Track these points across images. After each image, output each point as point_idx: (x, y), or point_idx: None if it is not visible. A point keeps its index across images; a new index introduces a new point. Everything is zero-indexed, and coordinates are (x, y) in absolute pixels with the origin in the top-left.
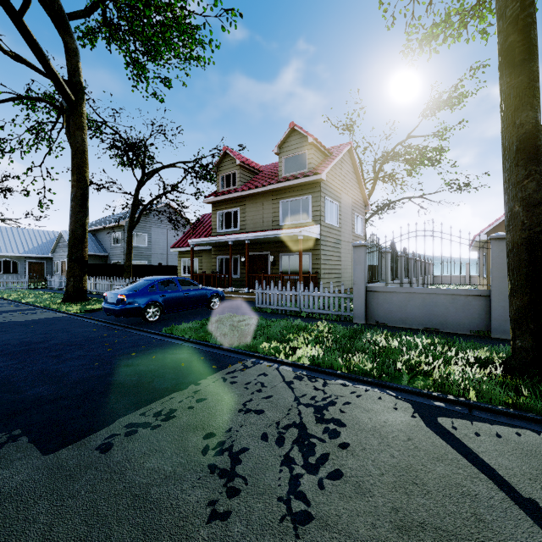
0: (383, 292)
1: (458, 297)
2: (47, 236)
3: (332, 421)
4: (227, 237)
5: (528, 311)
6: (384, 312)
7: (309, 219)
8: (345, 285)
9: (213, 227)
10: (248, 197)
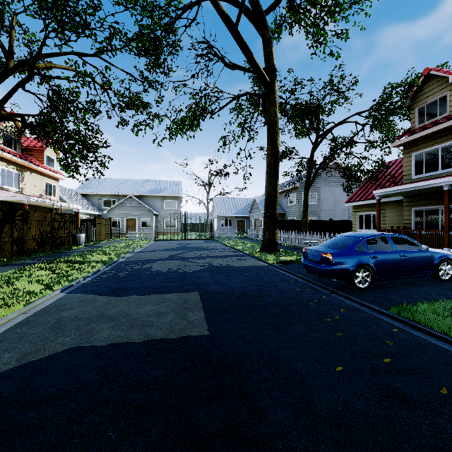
0: None
1: None
2: (246, 202)
3: None
4: (440, 180)
5: None
6: None
7: None
8: None
9: (405, 173)
10: None
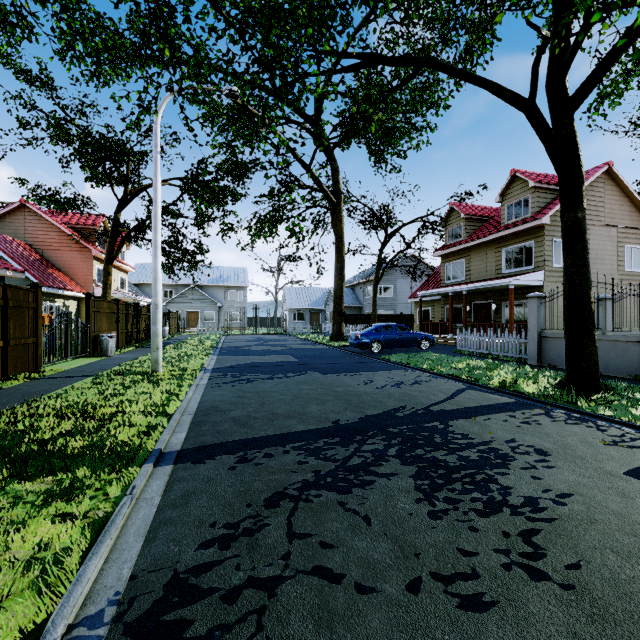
0: (554, 338)
1: (618, 343)
2: (322, 292)
3: (418, 383)
4: (447, 289)
5: (566, 344)
6: (555, 355)
7: (532, 266)
8: None
9: (442, 278)
10: (472, 248)
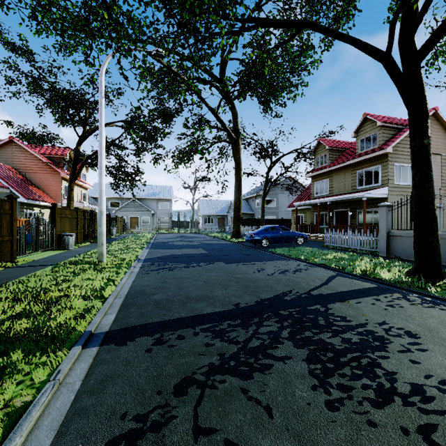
0: (399, 236)
1: None
2: (225, 203)
3: (298, 271)
4: (316, 200)
5: (414, 242)
6: (400, 249)
7: (379, 183)
8: None
9: (312, 193)
10: (334, 171)
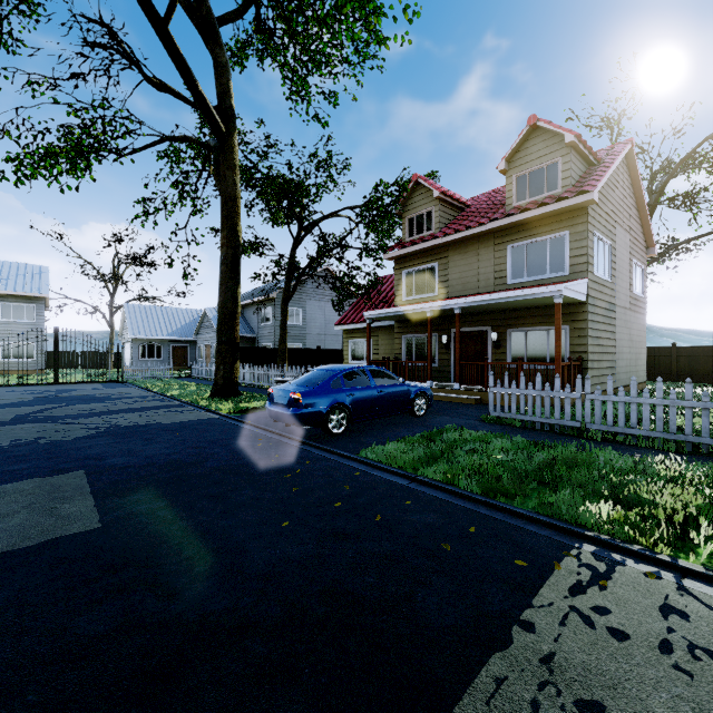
0: None
1: None
2: (191, 316)
3: None
4: (424, 306)
5: None
6: None
7: (564, 271)
8: (621, 381)
9: (397, 293)
10: (452, 245)
